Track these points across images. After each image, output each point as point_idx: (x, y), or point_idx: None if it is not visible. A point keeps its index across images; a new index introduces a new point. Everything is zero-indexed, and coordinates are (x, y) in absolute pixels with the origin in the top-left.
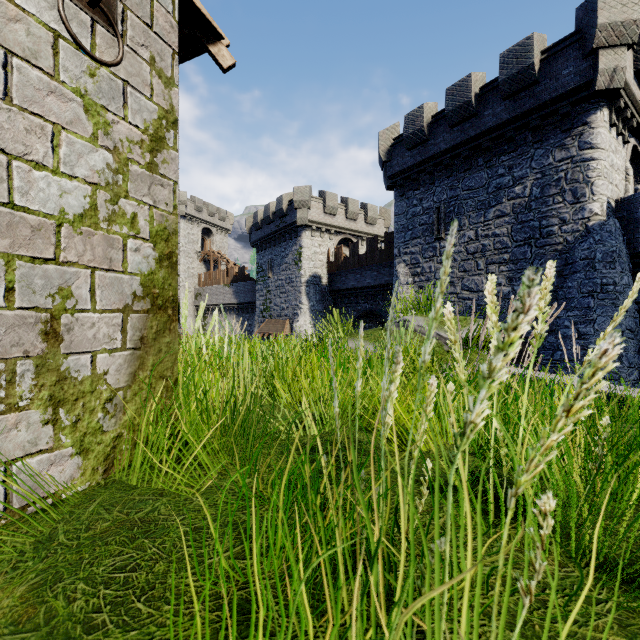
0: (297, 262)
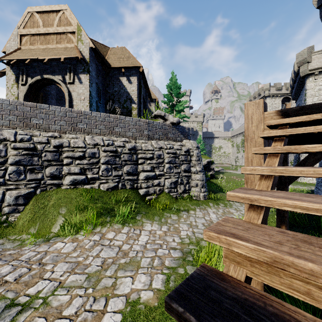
0: (304, 101)
